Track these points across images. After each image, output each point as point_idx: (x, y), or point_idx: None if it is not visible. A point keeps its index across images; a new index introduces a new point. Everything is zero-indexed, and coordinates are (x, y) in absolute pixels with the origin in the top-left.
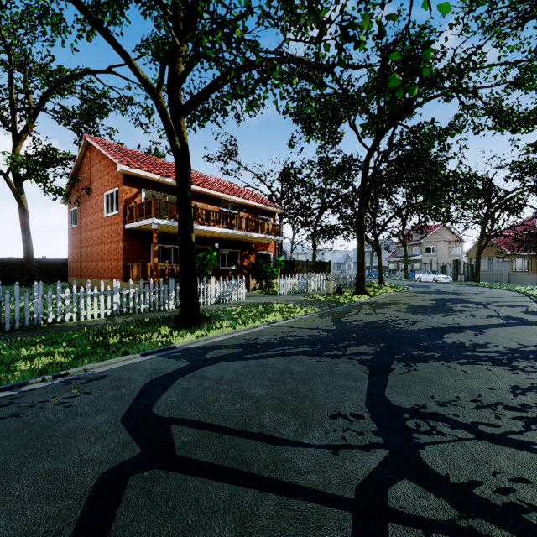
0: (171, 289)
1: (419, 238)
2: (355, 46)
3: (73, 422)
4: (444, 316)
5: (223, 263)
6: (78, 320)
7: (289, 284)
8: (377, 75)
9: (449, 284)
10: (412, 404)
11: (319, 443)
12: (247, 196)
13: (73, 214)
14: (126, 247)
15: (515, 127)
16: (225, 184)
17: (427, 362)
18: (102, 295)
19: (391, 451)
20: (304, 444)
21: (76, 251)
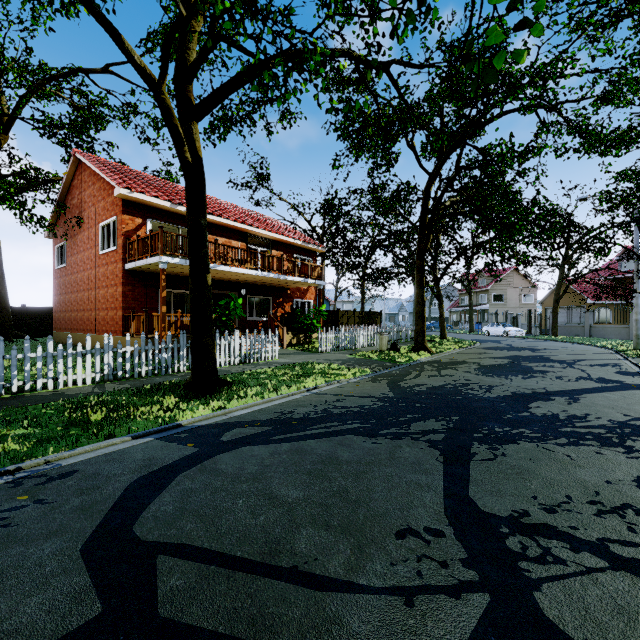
0: (182, 345)
1: (485, 284)
2: (425, 16)
3: (4, 555)
4: (525, 379)
5: (251, 314)
6: (55, 388)
7: (333, 339)
8: (466, 35)
9: (522, 339)
10: (509, 509)
11: (383, 584)
12: (281, 231)
13: (60, 251)
14: (126, 293)
15: (607, 148)
16: (254, 215)
17: (517, 443)
18: (89, 355)
19: (493, 597)
20: (361, 587)
21: (64, 297)
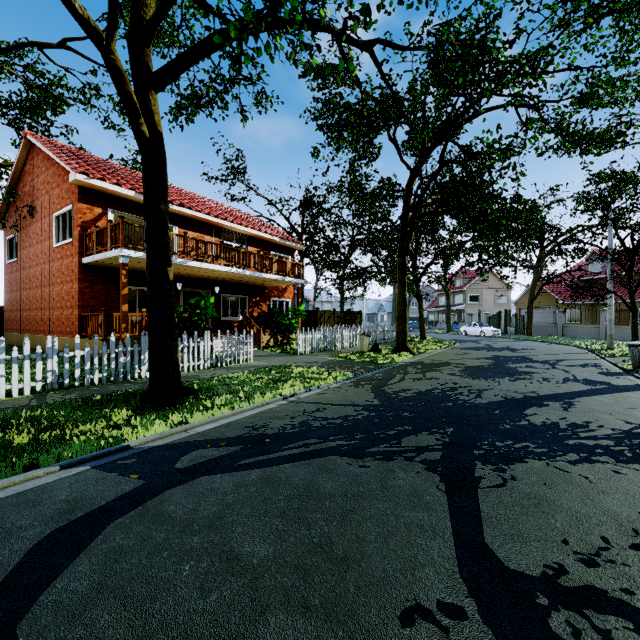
0: (144, 348)
1: (462, 285)
2: None
3: None
4: (512, 381)
5: (226, 313)
6: None
7: (313, 340)
8: None
9: (499, 339)
10: (539, 563)
11: None
12: (257, 227)
13: (11, 244)
14: (83, 290)
15: (588, 146)
16: (229, 210)
17: (524, 462)
18: (27, 360)
19: None
20: None
21: (15, 295)
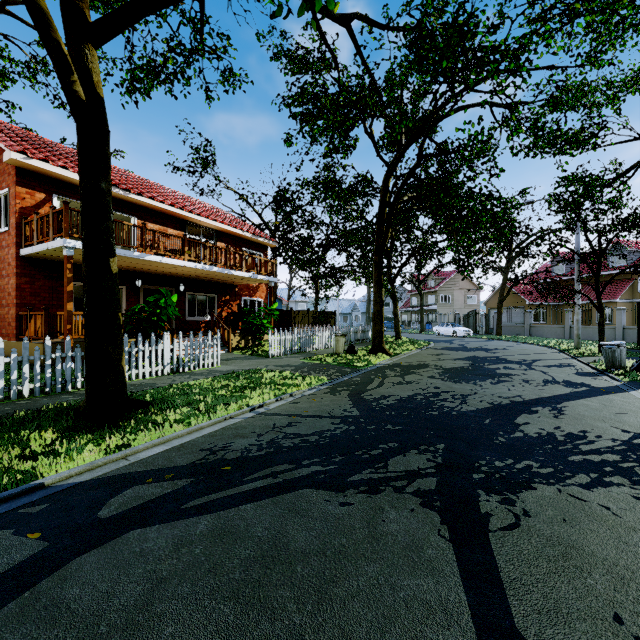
0: None
1: (434, 285)
2: None
3: None
4: (494, 384)
5: (192, 313)
6: None
7: (286, 342)
8: None
9: (471, 338)
10: None
11: None
12: (227, 221)
13: None
14: (22, 286)
15: (563, 146)
16: (196, 203)
17: (533, 489)
18: None
19: None
20: None
21: None
